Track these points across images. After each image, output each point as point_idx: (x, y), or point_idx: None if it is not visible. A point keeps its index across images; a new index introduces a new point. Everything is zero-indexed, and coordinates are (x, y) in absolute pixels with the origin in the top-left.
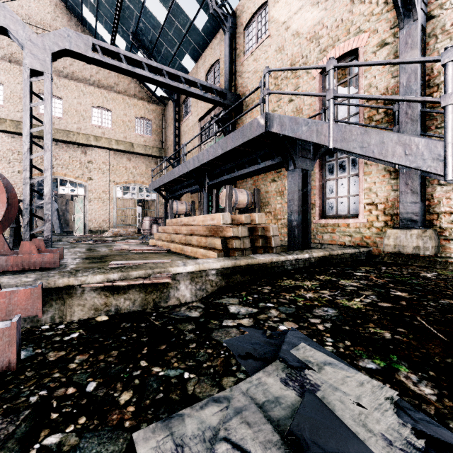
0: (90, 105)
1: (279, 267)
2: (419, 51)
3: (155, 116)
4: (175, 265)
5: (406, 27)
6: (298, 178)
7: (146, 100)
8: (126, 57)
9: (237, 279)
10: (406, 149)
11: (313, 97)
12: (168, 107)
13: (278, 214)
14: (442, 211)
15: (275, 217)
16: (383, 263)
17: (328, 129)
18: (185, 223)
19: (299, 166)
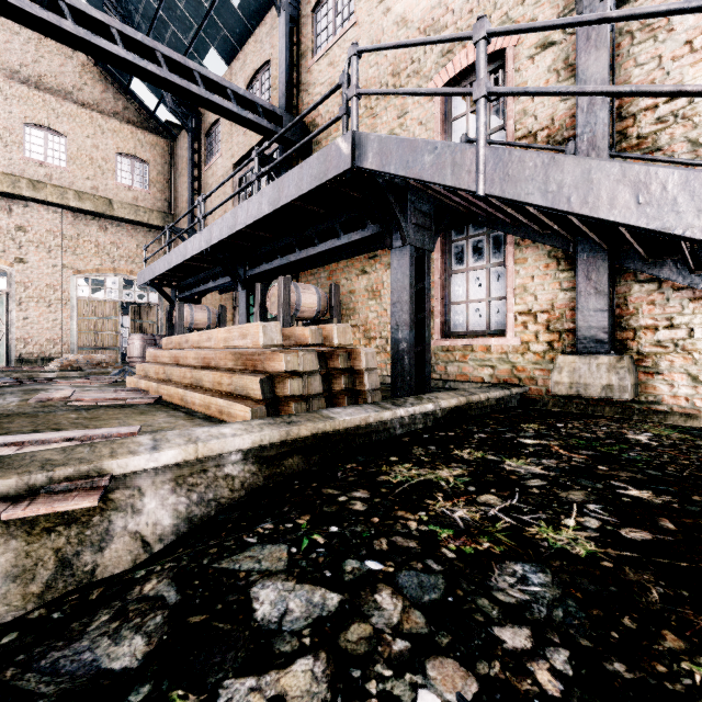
0: (19, 121)
1: (381, 433)
2: (608, 53)
3: (155, 155)
4: (128, 452)
5: (588, 11)
6: (409, 262)
7: (139, 125)
8: (74, 11)
9: (293, 467)
10: (640, 193)
11: (431, 130)
12: (179, 142)
13: (371, 329)
14: (642, 326)
15: (366, 335)
16: (552, 415)
17: (476, 159)
18: (193, 344)
19: (412, 241)
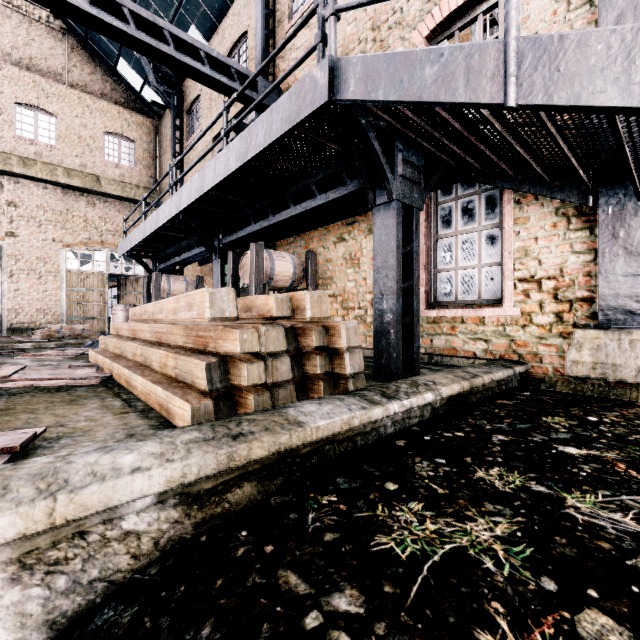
0: (10, 101)
1: (368, 435)
2: None
3: (141, 134)
4: None
5: None
6: (396, 220)
7: (126, 105)
8: None
9: (242, 501)
10: None
11: None
12: (164, 121)
13: (349, 299)
14: None
15: (344, 305)
16: (571, 401)
17: (505, 57)
18: (149, 315)
19: (399, 196)
